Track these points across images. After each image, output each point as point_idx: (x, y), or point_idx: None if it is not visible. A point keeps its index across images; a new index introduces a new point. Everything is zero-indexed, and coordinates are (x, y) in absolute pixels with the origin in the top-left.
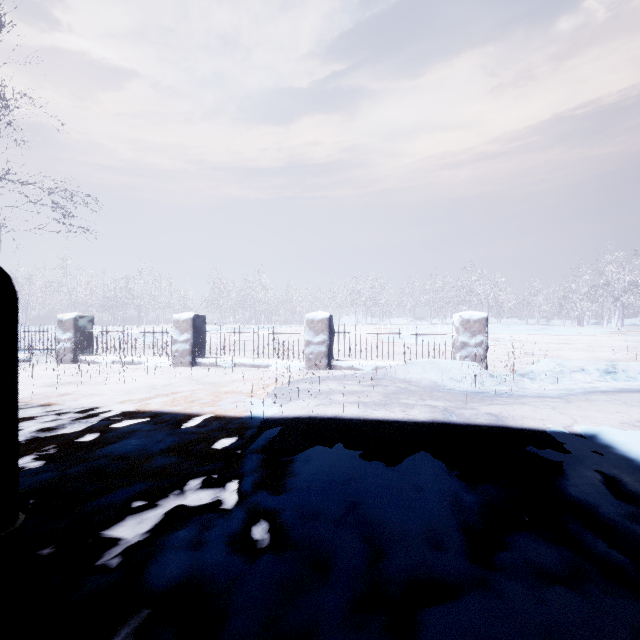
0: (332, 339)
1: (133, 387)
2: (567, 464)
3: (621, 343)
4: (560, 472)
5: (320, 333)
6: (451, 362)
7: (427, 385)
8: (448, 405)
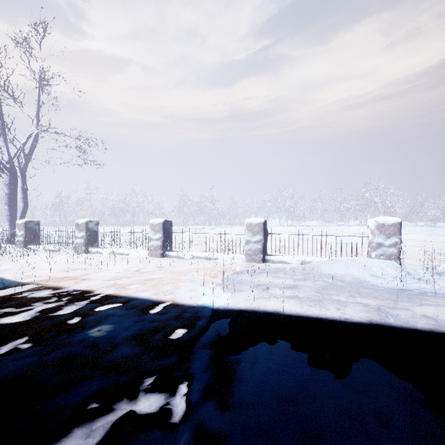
0: (266, 239)
1: (119, 274)
2: None
3: None
4: None
5: (257, 234)
6: (371, 260)
7: (351, 280)
8: (379, 304)
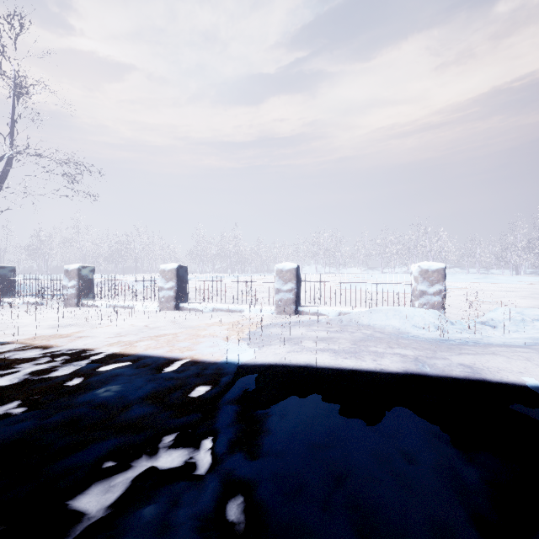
0: (299, 287)
1: (123, 330)
2: None
3: None
4: None
5: (288, 282)
6: (413, 310)
7: (391, 332)
8: (418, 354)
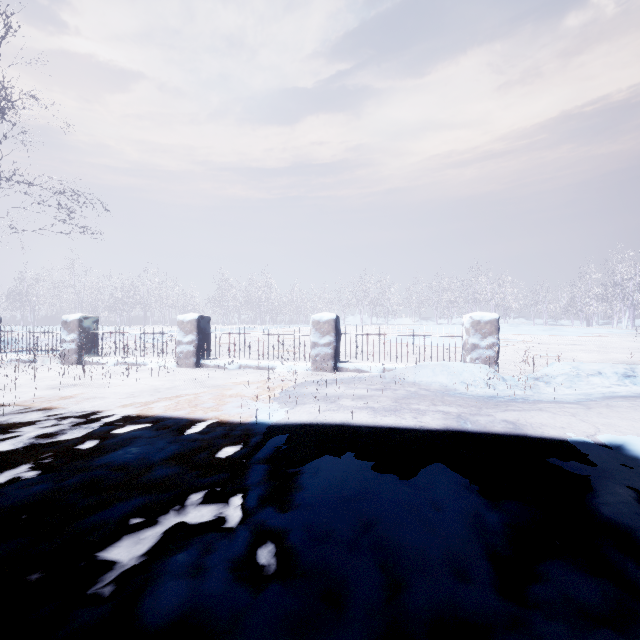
0: (338, 341)
1: (136, 390)
2: (595, 479)
3: (634, 344)
4: (589, 488)
5: (326, 334)
6: (462, 365)
7: (438, 389)
8: (461, 411)
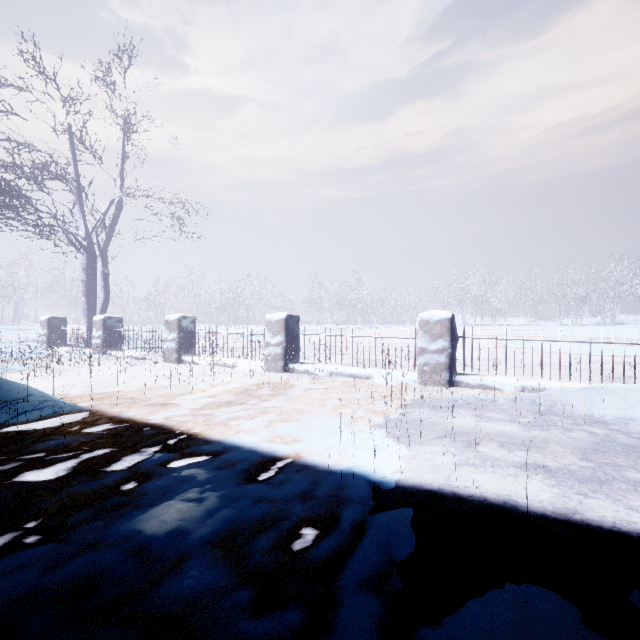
0: (454, 346)
1: (217, 398)
2: None
3: None
4: None
5: (438, 338)
6: None
7: None
8: None
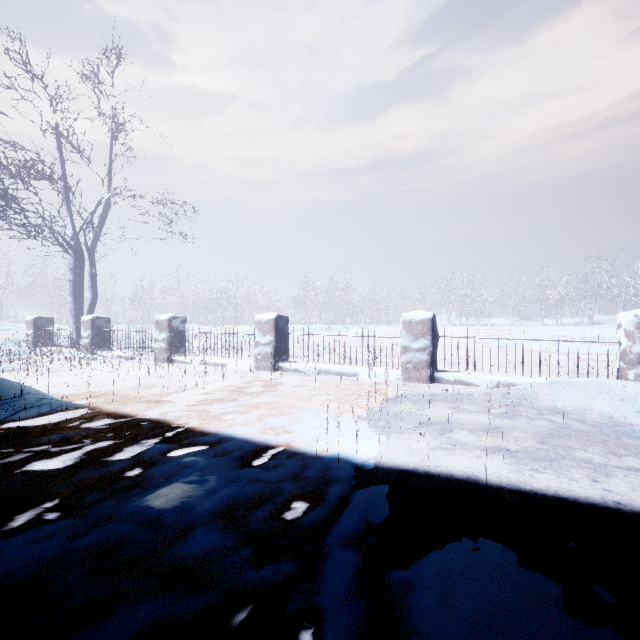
0: (435, 345)
1: (210, 395)
2: None
3: None
4: None
5: (420, 337)
6: (633, 385)
7: (599, 421)
8: None
